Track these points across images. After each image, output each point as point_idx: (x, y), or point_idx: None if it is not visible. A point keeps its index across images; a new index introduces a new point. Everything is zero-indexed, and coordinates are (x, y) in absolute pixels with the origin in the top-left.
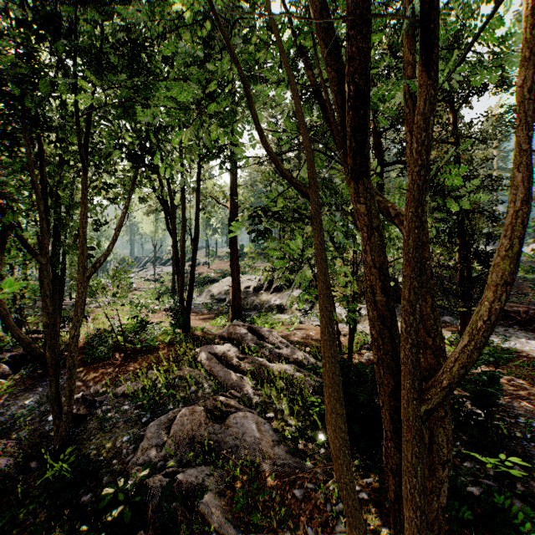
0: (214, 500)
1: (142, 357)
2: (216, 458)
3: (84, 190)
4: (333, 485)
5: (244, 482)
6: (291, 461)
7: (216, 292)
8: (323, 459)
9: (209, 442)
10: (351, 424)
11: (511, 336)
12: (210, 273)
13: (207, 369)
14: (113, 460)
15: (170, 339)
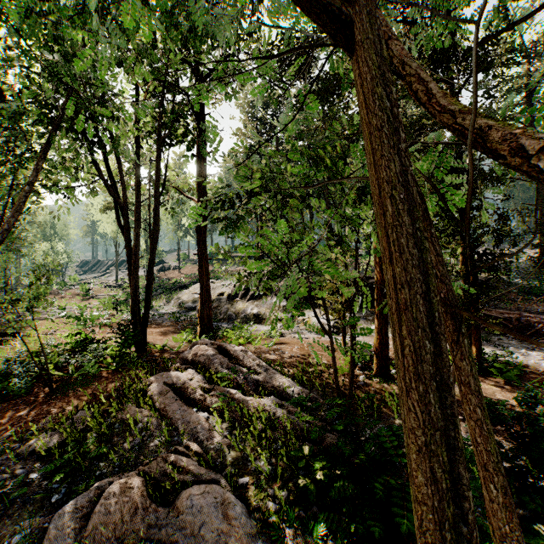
0: None
1: (74, 390)
2: None
3: None
4: None
5: None
6: None
7: (185, 300)
8: None
9: (147, 542)
10: None
11: (508, 346)
12: (180, 278)
13: (160, 407)
14: None
15: (119, 363)
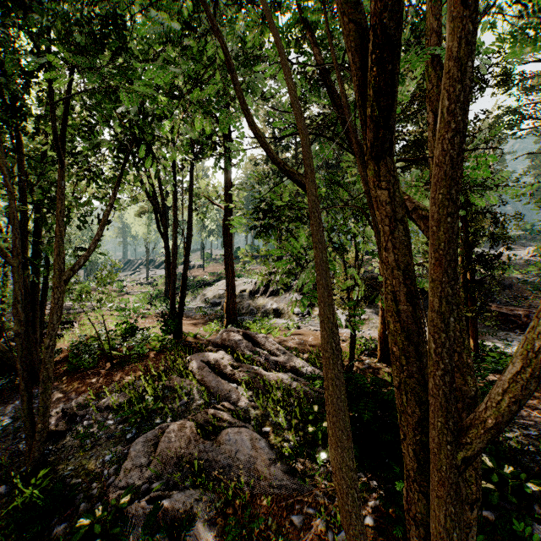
0: (203, 530)
1: (130, 366)
2: (207, 479)
3: (60, 184)
4: (335, 510)
5: (237, 508)
6: (288, 481)
7: (210, 296)
8: (324, 479)
9: (199, 461)
10: (356, 445)
11: (513, 340)
12: (205, 276)
13: (199, 378)
14: (92, 482)
15: (161, 346)
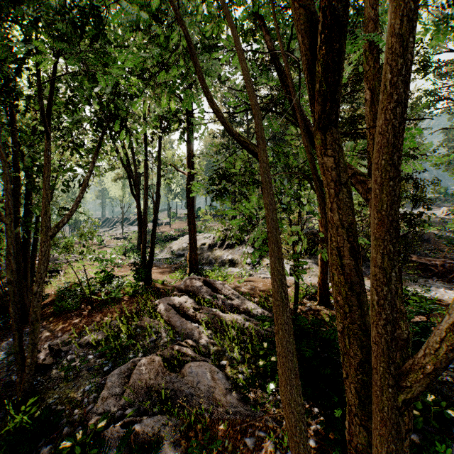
0: (169, 450)
1: (107, 308)
2: (172, 406)
3: (46, 154)
4: (283, 433)
5: (198, 431)
6: (242, 408)
7: (176, 249)
8: (273, 406)
9: (165, 391)
10: (301, 379)
11: (431, 286)
12: (171, 232)
13: (166, 319)
14: (74, 409)
15: (134, 291)
